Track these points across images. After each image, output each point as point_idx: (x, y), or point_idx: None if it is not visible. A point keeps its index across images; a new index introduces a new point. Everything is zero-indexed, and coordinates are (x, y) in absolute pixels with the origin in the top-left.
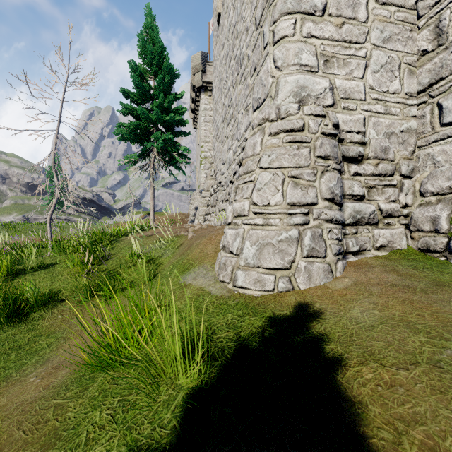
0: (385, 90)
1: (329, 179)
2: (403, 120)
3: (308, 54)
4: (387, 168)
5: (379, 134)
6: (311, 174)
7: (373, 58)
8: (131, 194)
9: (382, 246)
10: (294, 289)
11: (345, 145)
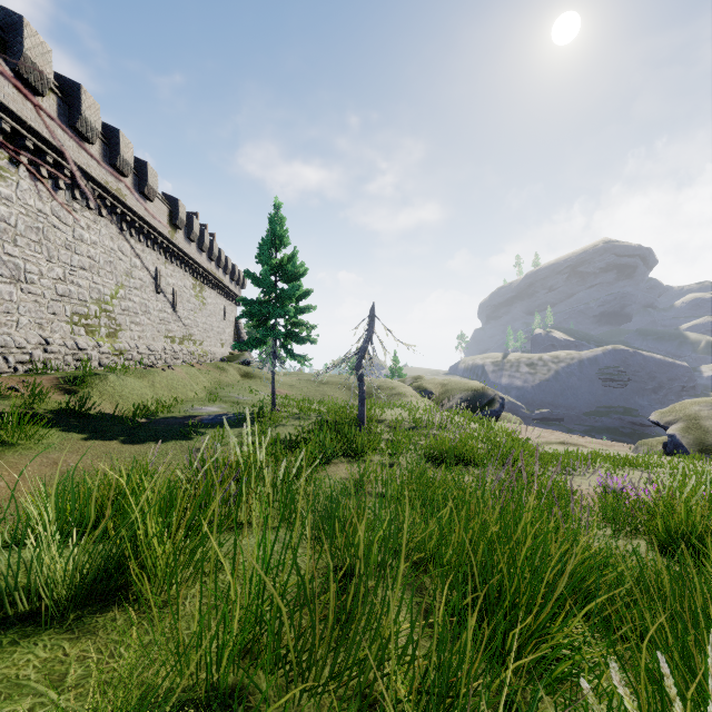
0: None
1: None
2: None
3: None
4: None
5: None
6: None
7: None
8: None
9: None
10: None
11: None
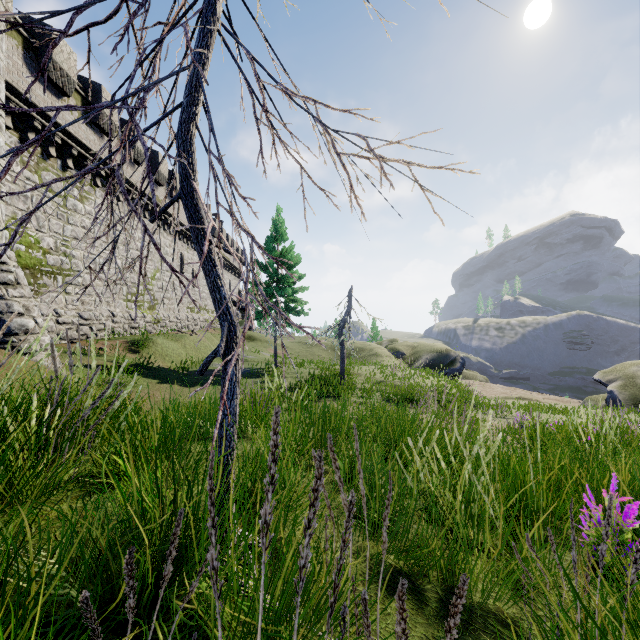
0: None
1: None
2: None
3: None
4: None
5: None
6: None
7: None
8: None
9: None
10: None
11: None
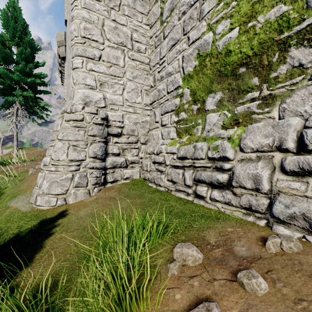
0: (134, 102)
1: (94, 147)
2: (143, 116)
3: (90, 79)
4: (133, 140)
5: (131, 123)
6: (84, 144)
7: (128, 85)
8: (0, 133)
9: (127, 178)
10: (66, 204)
11: (112, 127)
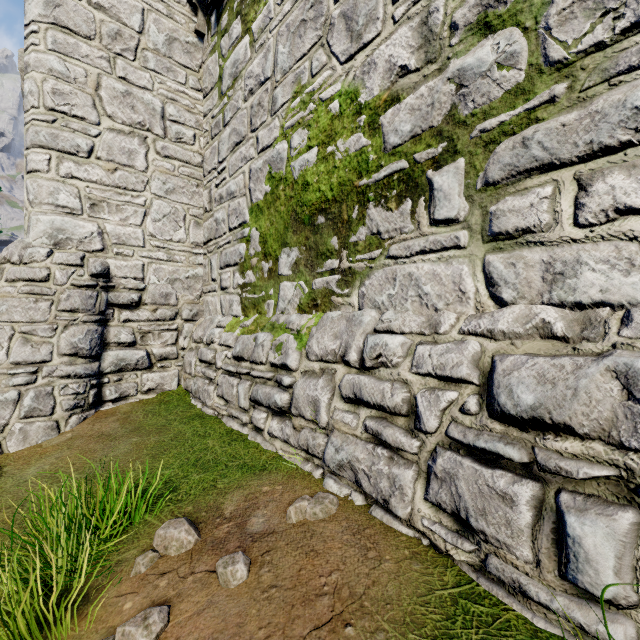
0: (169, 239)
1: (73, 334)
2: (189, 267)
3: (68, 195)
4: (166, 313)
5: (162, 280)
6: (49, 329)
7: (155, 207)
8: None
9: (151, 389)
10: (3, 454)
11: (118, 290)
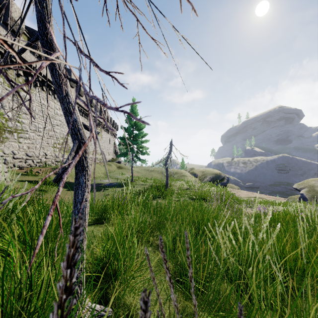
0: None
1: None
2: None
3: None
4: None
5: None
6: None
7: None
8: None
9: None
10: None
11: None
